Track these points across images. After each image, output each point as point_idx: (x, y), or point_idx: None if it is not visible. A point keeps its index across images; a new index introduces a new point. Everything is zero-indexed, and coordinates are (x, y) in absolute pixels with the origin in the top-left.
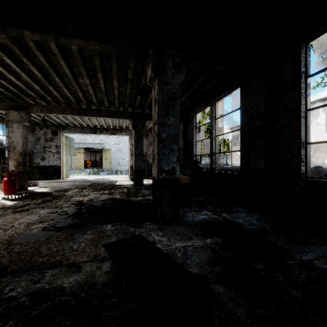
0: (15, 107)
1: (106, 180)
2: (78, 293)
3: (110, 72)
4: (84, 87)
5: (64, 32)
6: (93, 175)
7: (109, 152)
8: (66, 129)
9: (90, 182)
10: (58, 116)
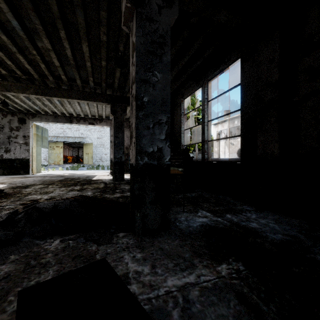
0: None
1: (83, 175)
2: None
3: (76, 31)
4: (47, 56)
5: None
6: (71, 170)
7: (91, 146)
8: (36, 116)
9: (63, 177)
10: (23, 99)
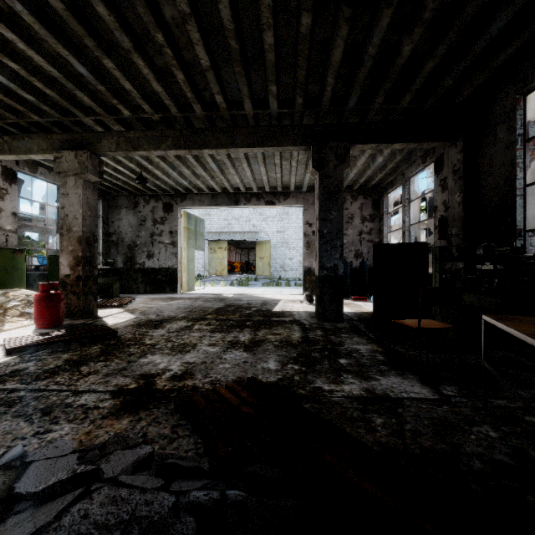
0: (72, 144)
1: (256, 298)
2: None
3: None
4: (185, 48)
5: None
6: (238, 286)
7: (267, 245)
8: (186, 199)
9: (224, 301)
10: (166, 170)
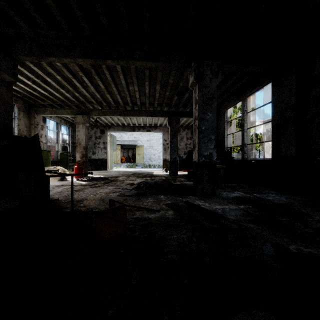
0: (80, 112)
1: (144, 171)
2: (159, 220)
3: (154, 79)
4: (132, 93)
5: (132, 58)
6: (130, 168)
7: (142, 148)
8: (111, 128)
9: (131, 172)
10: (106, 117)
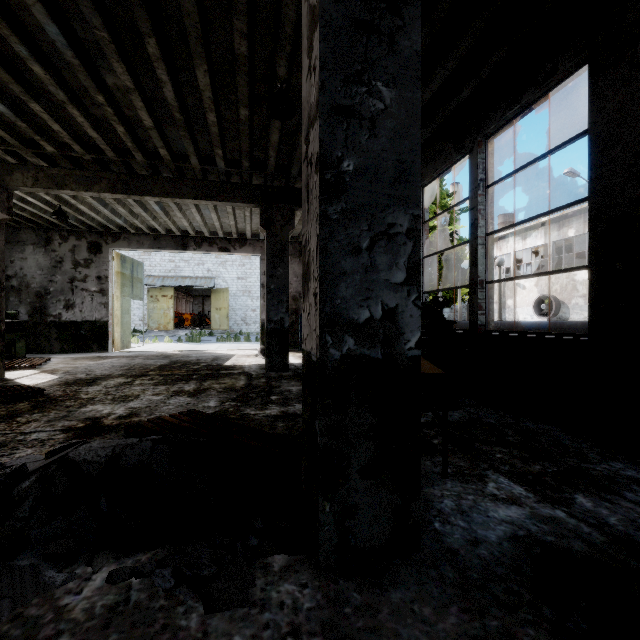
0: None
1: (207, 354)
2: None
3: (182, 37)
4: (127, 107)
5: None
6: (188, 343)
7: (225, 294)
8: (119, 238)
9: (169, 358)
10: (95, 206)
